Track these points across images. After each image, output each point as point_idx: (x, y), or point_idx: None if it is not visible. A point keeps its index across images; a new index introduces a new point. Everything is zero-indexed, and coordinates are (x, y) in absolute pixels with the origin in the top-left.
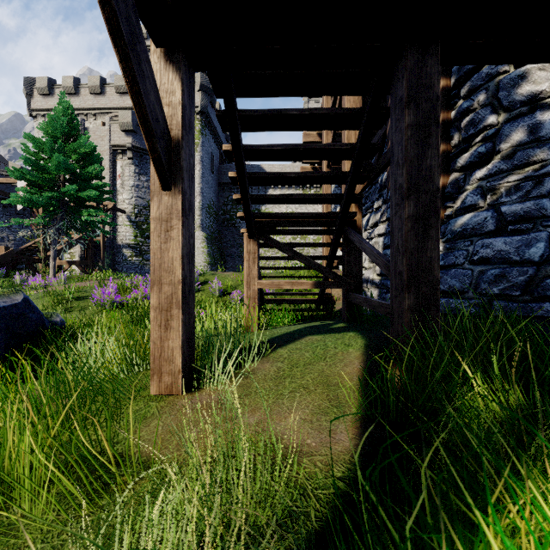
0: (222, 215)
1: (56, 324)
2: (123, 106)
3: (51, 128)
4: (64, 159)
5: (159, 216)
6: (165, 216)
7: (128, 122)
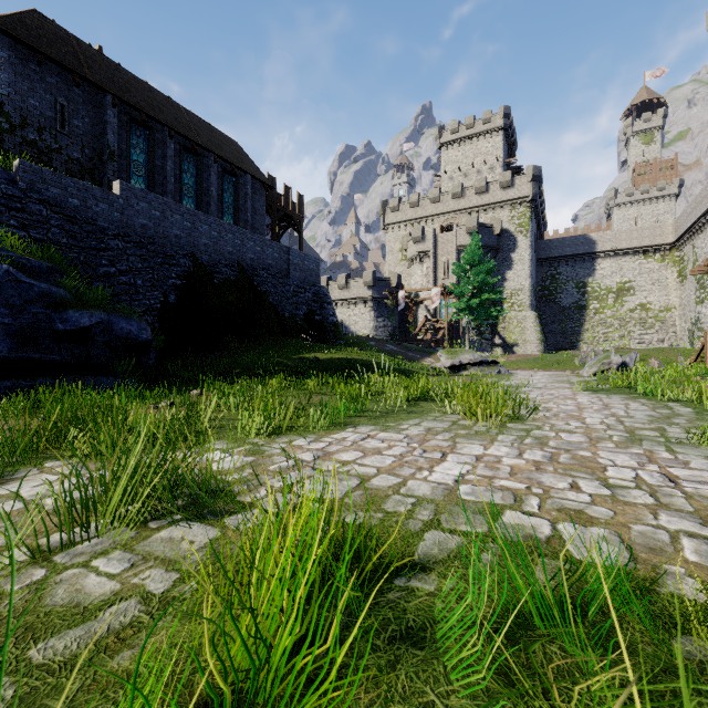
0: (539, 291)
1: None
2: (457, 208)
3: (471, 257)
4: (485, 277)
5: None
6: None
7: (474, 226)
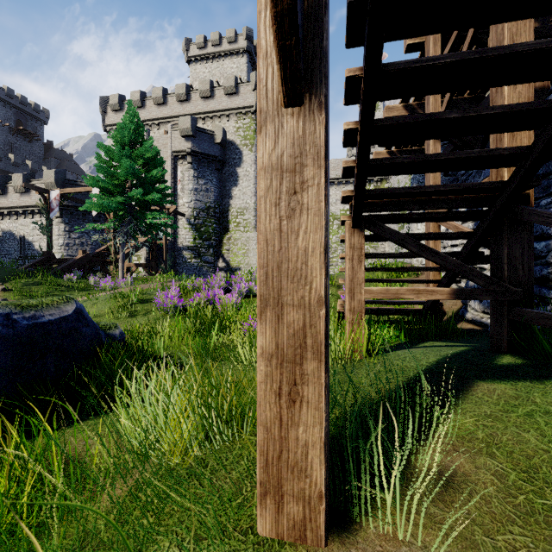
0: None
1: (114, 338)
2: (183, 113)
3: (120, 136)
4: (130, 164)
5: (276, 161)
6: (289, 162)
7: (188, 128)
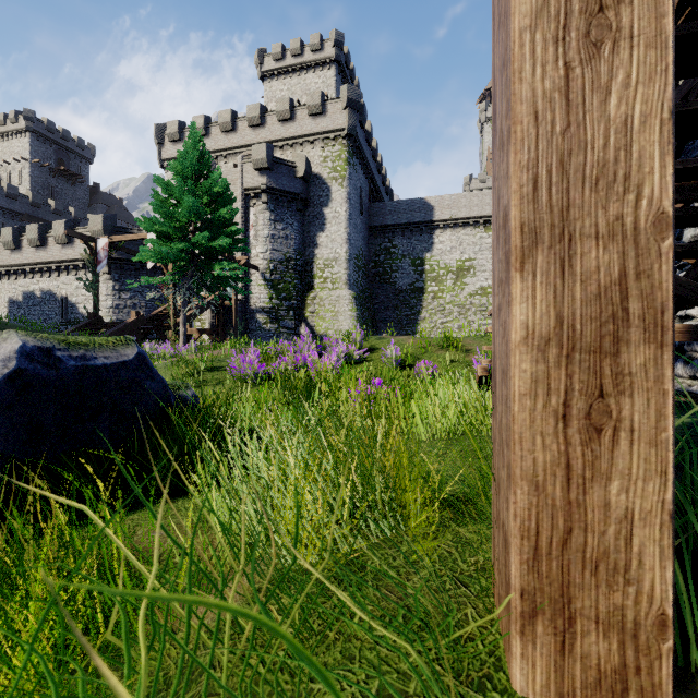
0: (372, 268)
1: (186, 401)
2: (256, 141)
3: (181, 167)
4: (194, 201)
5: None
6: None
7: (262, 158)
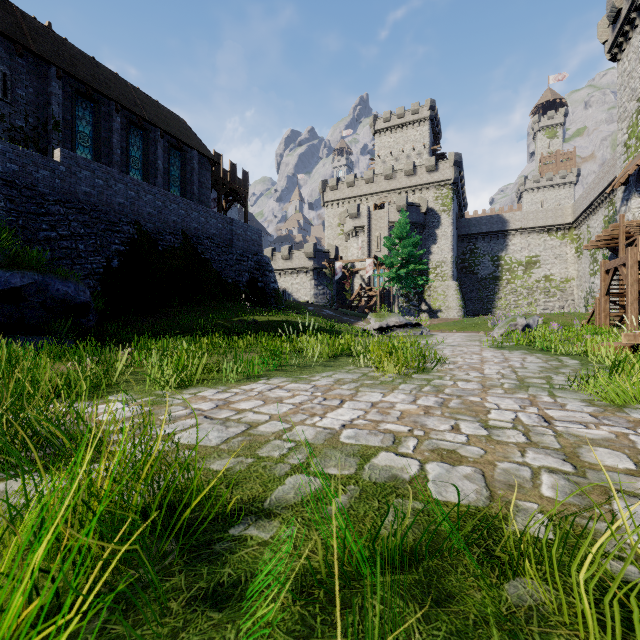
0: (460, 263)
1: None
2: (389, 189)
3: (400, 232)
4: (412, 250)
5: (604, 300)
6: (605, 300)
7: (403, 205)
